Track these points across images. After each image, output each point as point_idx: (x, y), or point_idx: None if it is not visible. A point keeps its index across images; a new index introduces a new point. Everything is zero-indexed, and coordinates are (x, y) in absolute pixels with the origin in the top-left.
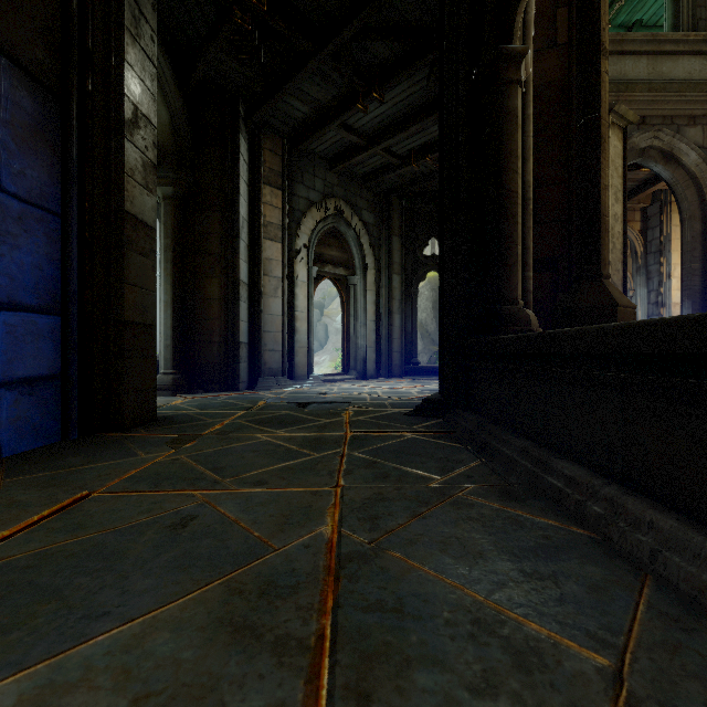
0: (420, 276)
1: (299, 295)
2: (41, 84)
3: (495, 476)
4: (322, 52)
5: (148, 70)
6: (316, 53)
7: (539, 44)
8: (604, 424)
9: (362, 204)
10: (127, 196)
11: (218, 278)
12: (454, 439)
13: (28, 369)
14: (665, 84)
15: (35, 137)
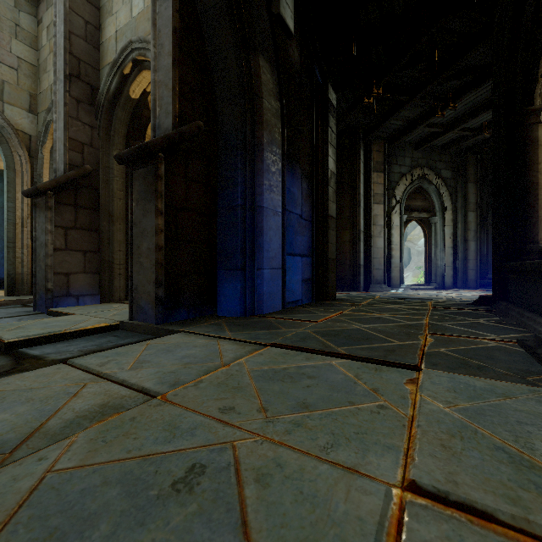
0: None
1: (394, 234)
2: (308, 178)
3: (501, 321)
4: (412, 99)
5: (333, 152)
6: (409, 100)
7: None
8: (540, 296)
9: (441, 166)
10: (329, 208)
11: (348, 230)
12: (491, 313)
13: (306, 276)
14: None
15: (307, 197)
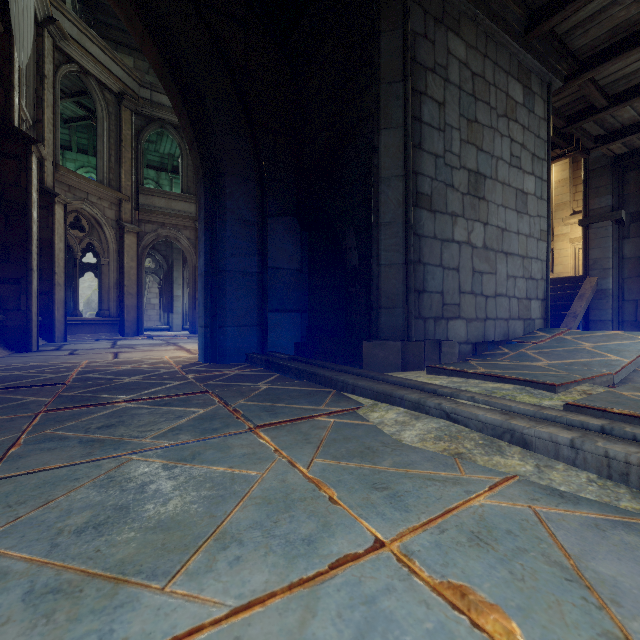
0: (80, 274)
1: None
2: None
3: None
4: None
5: None
6: None
7: (44, 226)
8: None
9: None
10: None
11: None
12: None
13: None
14: (169, 213)
15: None
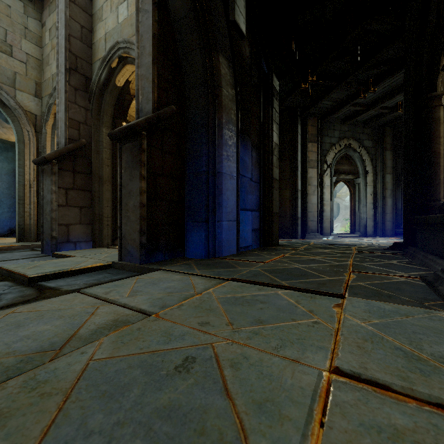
0: None
1: (326, 193)
2: (256, 148)
3: (410, 262)
4: (340, 85)
5: (277, 128)
6: (337, 86)
7: None
8: (440, 243)
9: (364, 137)
10: (273, 172)
11: (288, 189)
12: (403, 256)
13: (255, 226)
14: None
15: (256, 164)
